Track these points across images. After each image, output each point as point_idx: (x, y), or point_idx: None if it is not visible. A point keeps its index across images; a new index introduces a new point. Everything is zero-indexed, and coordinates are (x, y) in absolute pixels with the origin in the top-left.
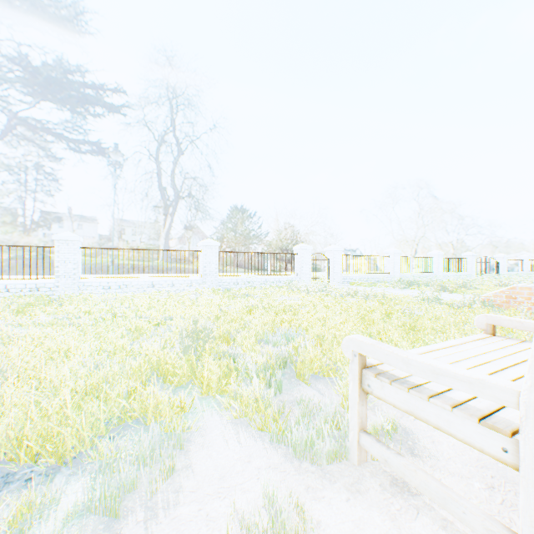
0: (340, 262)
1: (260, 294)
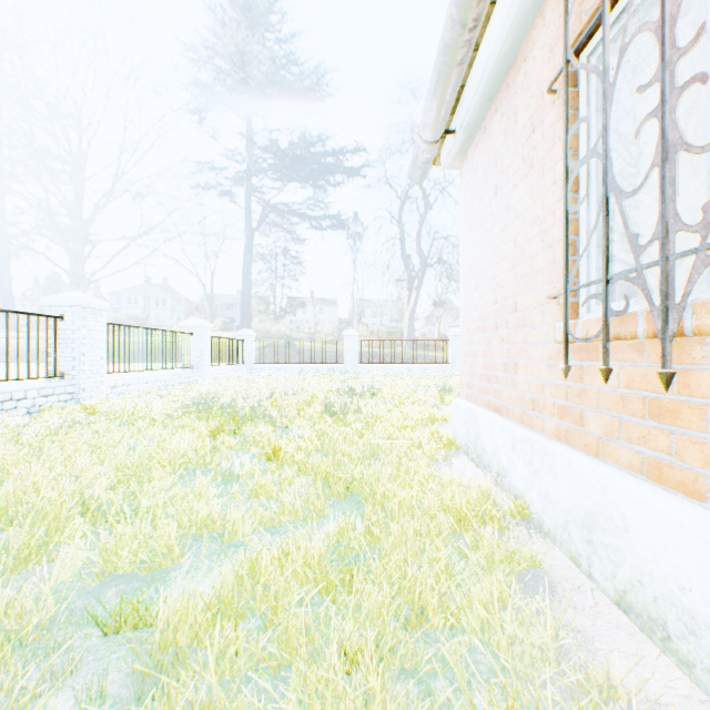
0: None
1: None
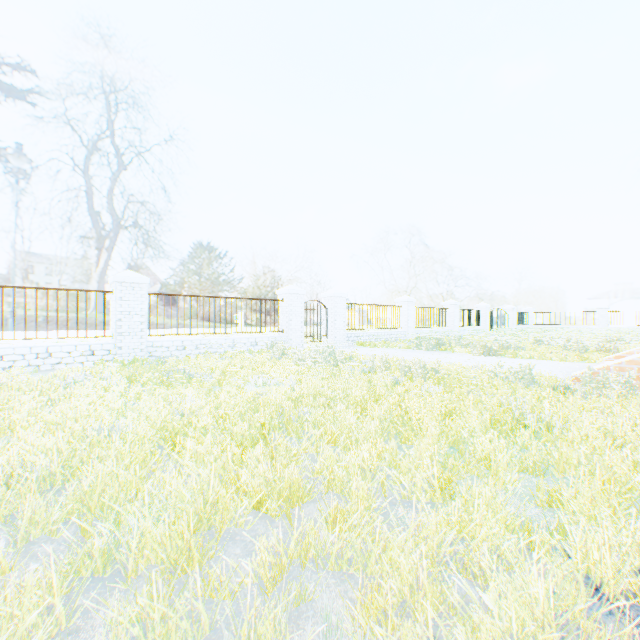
0: (343, 313)
1: (218, 372)
